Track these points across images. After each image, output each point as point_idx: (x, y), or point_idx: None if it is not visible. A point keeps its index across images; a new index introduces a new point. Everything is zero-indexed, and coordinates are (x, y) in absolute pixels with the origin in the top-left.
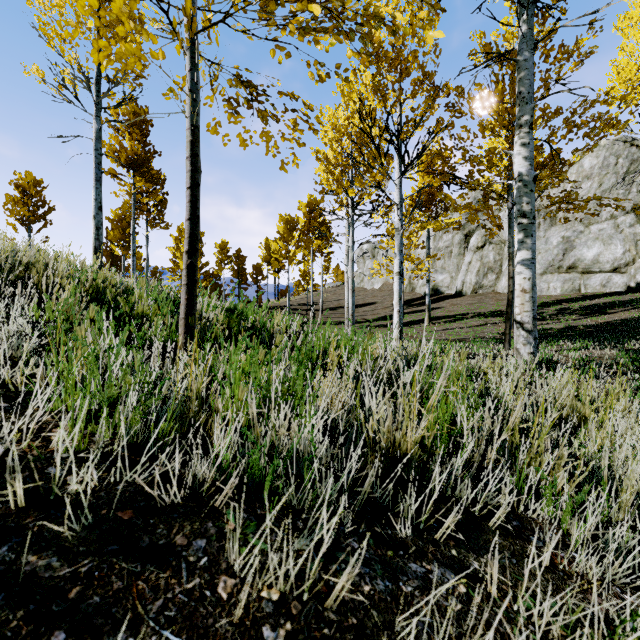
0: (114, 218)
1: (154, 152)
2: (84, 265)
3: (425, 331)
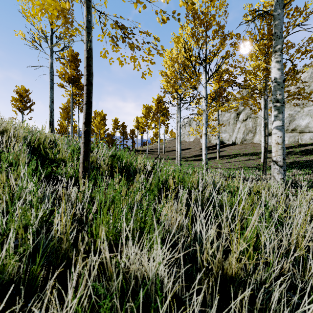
0: (63, 107)
1: (81, 75)
2: (34, 131)
3: (217, 163)
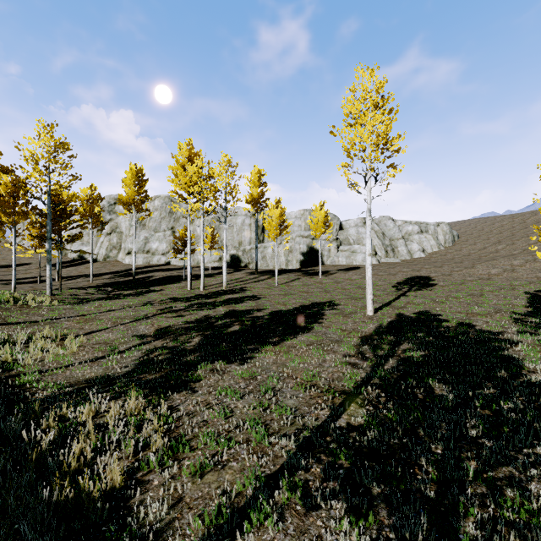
0: None
1: None
2: None
3: None
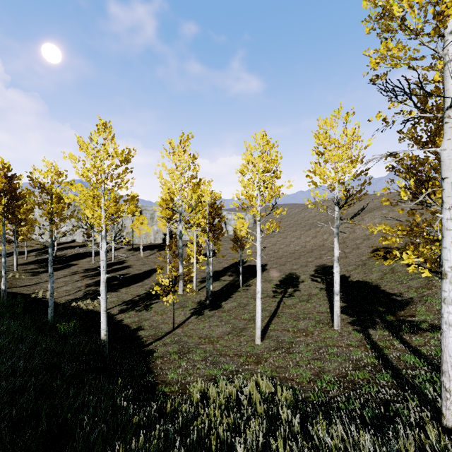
0: None
1: None
2: None
3: None
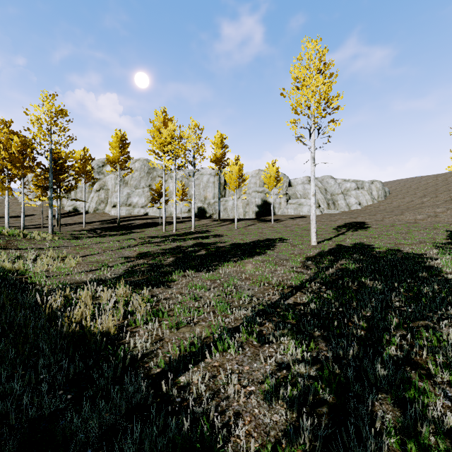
0: None
1: None
2: None
3: None
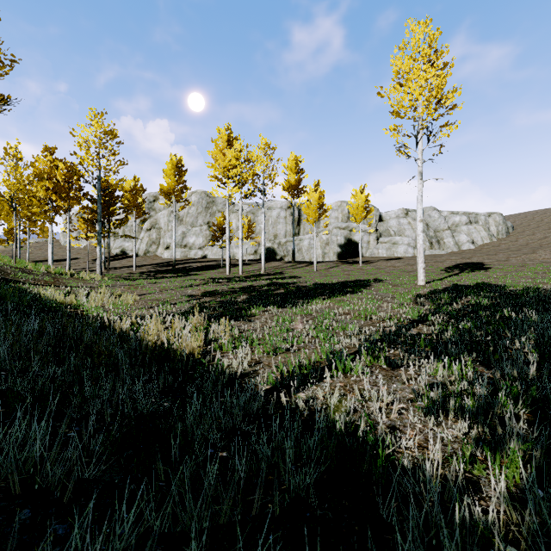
0: None
1: None
2: None
3: None
